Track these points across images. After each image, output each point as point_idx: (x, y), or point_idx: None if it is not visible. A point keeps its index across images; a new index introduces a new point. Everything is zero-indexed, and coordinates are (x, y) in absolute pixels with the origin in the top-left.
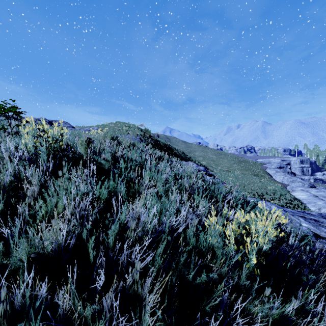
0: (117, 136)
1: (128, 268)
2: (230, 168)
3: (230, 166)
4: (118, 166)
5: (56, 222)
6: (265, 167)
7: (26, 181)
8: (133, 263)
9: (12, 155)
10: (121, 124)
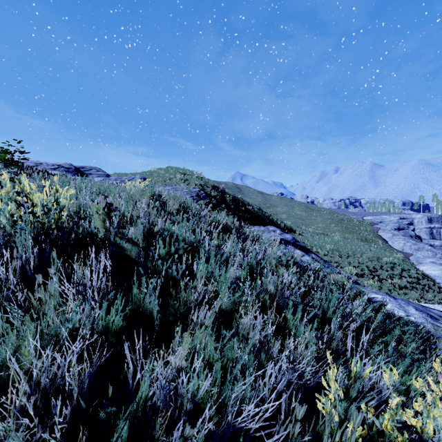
0: (160, 194)
1: None
2: (326, 230)
3: (326, 227)
4: (154, 252)
5: None
6: (376, 229)
7: None
8: None
9: None
10: (174, 169)
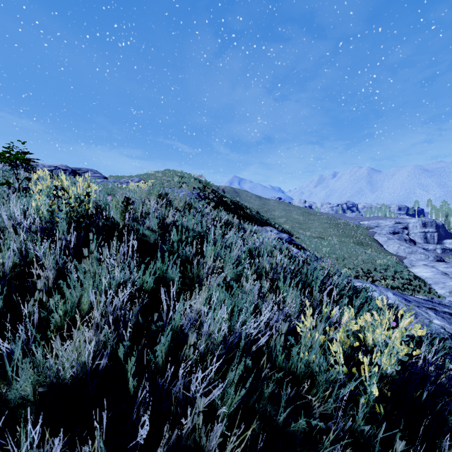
0: (167, 193)
1: (185, 402)
2: (323, 234)
3: (323, 231)
4: (169, 238)
5: (78, 332)
6: (372, 233)
7: (37, 262)
8: (192, 396)
9: (19, 225)
10: (172, 172)
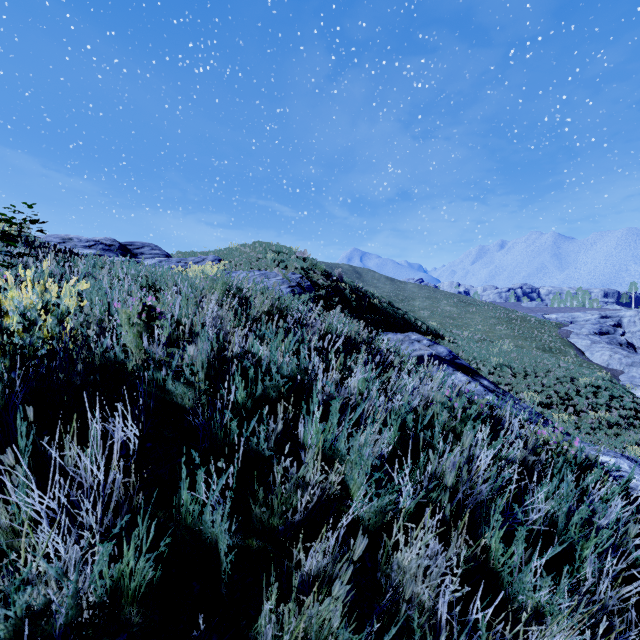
0: (240, 287)
1: None
2: (489, 335)
3: (489, 330)
4: (226, 397)
5: None
6: (566, 333)
7: None
8: None
9: None
10: (264, 246)
